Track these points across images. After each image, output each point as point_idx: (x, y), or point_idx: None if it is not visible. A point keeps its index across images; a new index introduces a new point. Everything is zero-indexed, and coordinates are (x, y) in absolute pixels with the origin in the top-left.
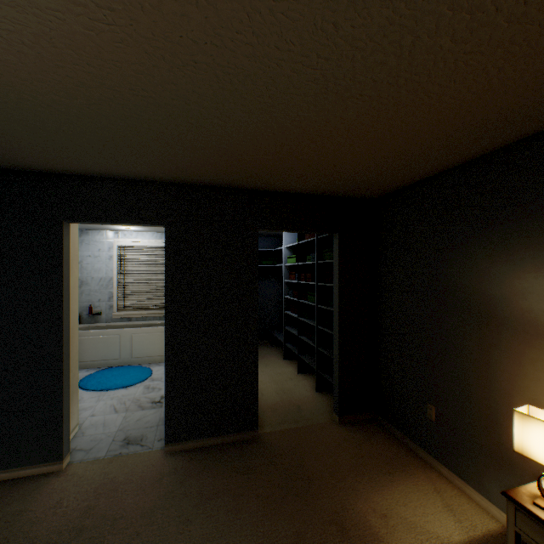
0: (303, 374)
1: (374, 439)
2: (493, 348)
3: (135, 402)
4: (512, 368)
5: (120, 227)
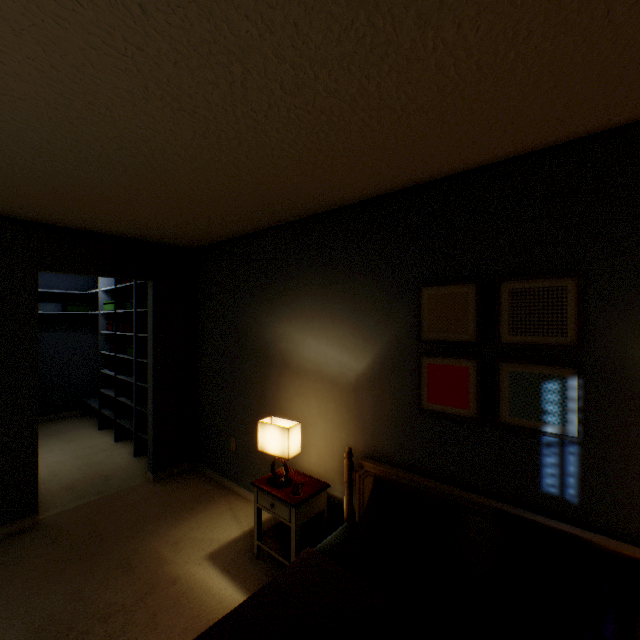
0: (122, 442)
1: (188, 484)
2: (267, 380)
3: None
4: (276, 394)
5: None
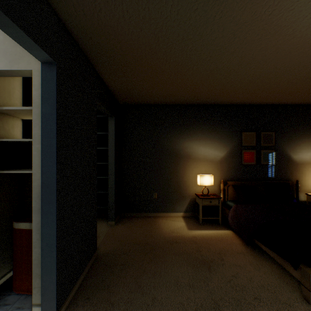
0: None
1: (134, 220)
2: (178, 164)
3: None
4: (183, 169)
5: None
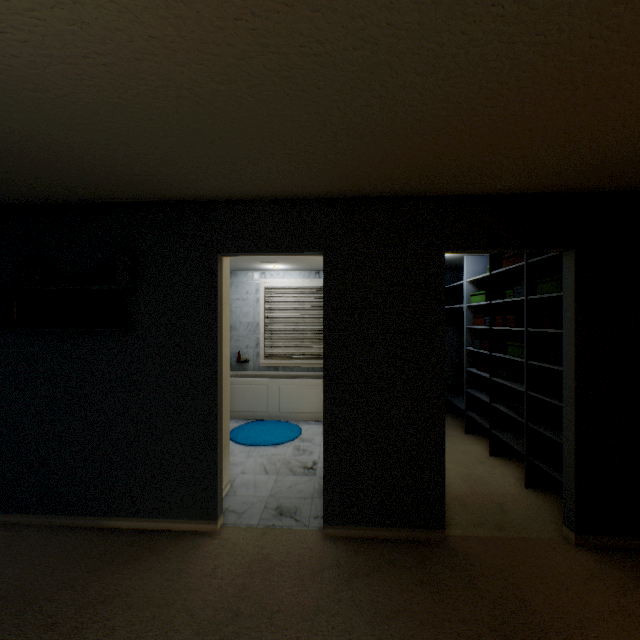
0: (497, 457)
1: None
2: None
3: (285, 464)
4: None
5: (267, 266)
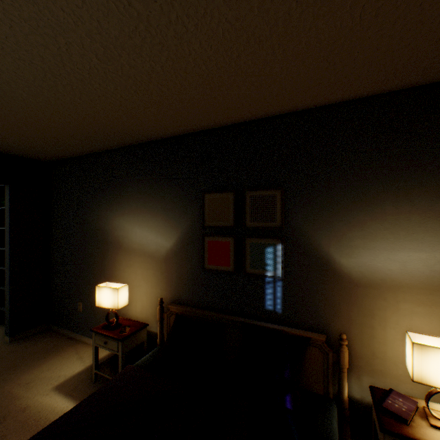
0: None
1: (42, 341)
2: (107, 258)
3: None
4: (113, 267)
5: None
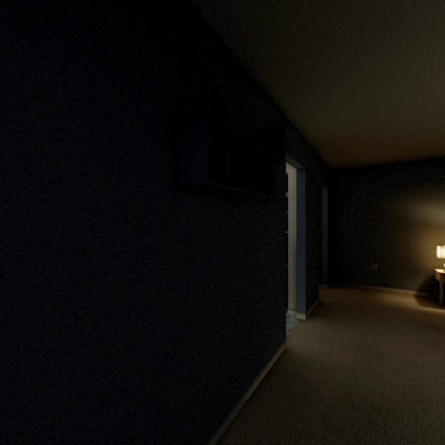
0: None
1: (348, 288)
2: (407, 233)
3: None
4: (415, 238)
5: None
